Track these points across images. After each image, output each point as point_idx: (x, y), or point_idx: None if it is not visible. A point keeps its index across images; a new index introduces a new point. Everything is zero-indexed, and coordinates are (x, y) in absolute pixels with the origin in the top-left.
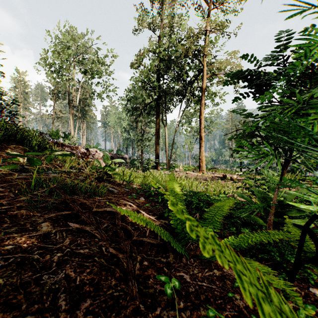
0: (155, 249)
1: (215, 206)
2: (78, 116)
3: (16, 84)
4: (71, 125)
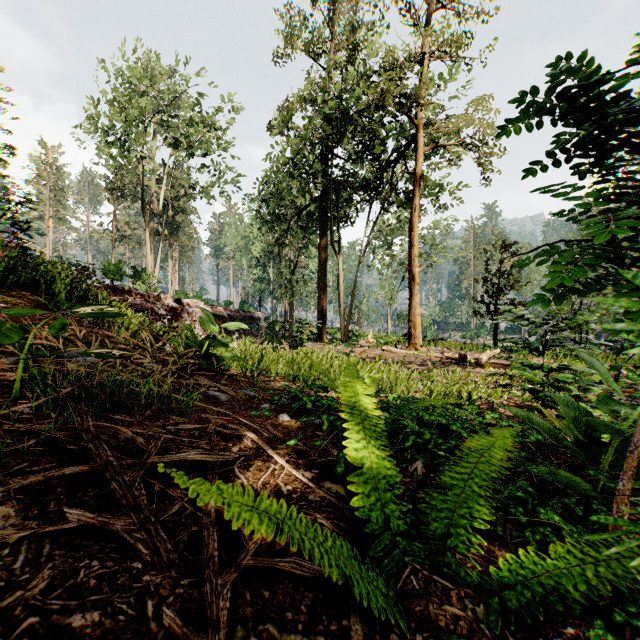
0: (309, 598)
1: (468, 451)
2: (161, 234)
3: (40, 171)
4: (148, 252)
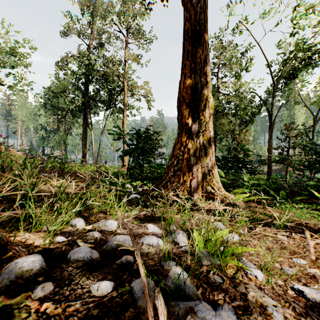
0: None
1: None
2: None
3: None
4: None
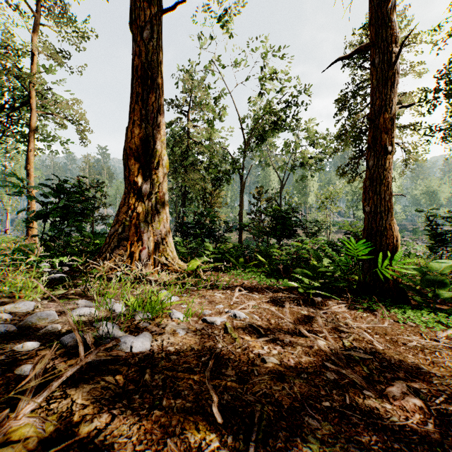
0: None
1: None
2: None
3: None
4: None
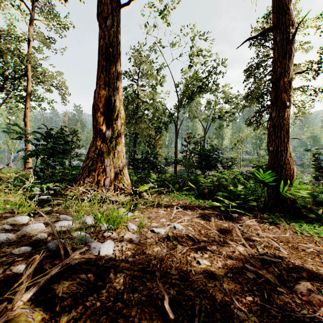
0: None
1: None
2: None
3: None
4: None
